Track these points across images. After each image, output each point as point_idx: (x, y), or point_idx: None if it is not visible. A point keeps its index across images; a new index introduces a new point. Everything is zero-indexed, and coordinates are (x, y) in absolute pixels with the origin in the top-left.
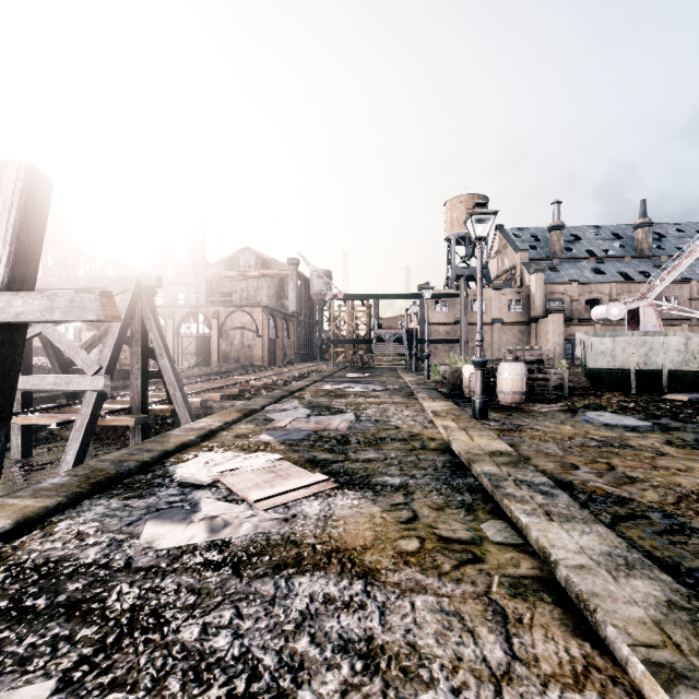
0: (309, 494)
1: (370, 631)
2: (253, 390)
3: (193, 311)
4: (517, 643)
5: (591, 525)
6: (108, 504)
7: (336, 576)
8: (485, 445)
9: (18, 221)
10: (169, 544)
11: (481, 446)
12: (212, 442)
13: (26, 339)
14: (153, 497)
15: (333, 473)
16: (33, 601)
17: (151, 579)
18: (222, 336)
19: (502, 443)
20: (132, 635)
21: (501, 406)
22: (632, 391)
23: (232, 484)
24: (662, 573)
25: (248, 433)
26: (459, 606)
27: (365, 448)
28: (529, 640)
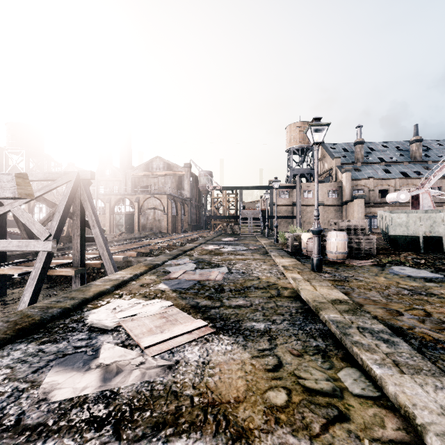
0: (191, 339)
1: None
2: (160, 249)
3: (123, 197)
4: None
5: (440, 379)
6: (26, 348)
7: (211, 439)
8: (326, 294)
9: None
10: (63, 395)
11: (323, 295)
12: (122, 290)
13: None
14: (64, 342)
15: (211, 318)
16: None
17: (33, 442)
18: (141, 214)
19: (339, 293)
20: None
21: (330, 262)
22: (421, 251)
23: (130, 329)
24: None
25: (150, 282)
26: None
27: (235, 295)
28: None
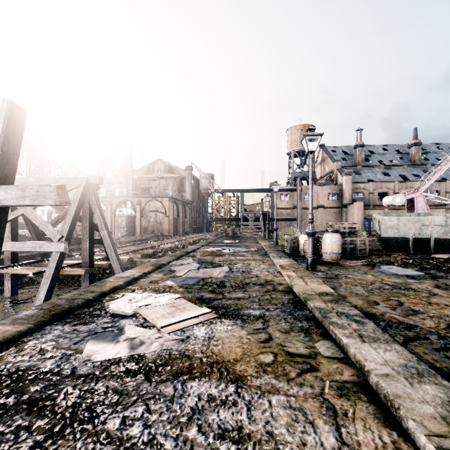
0: (198, 322)
1: (240, 423)
2: (163, 251)
3: (124, 200)
4: (344, 432)
5: (391, 345)
6: (62, 328)
7: (217, 381)
8: (315, 288)
9: (2, 138)
10: (102, 357)
11: (313, 289)
12: (134, 286)
13: (13, 218)
14: (93, 324)
15: (214, 307)
16: (5, 399)
17: (88, 383)
18: (143, 216)
19: (327, 287)
20: (72, 425)
21: (325, 262)
22: (411, 252)
23: (146, 315)
24: (443, 380)
25: (158, 279)
26: (302, 404)
27: (235, 290)
28: (353, 430)
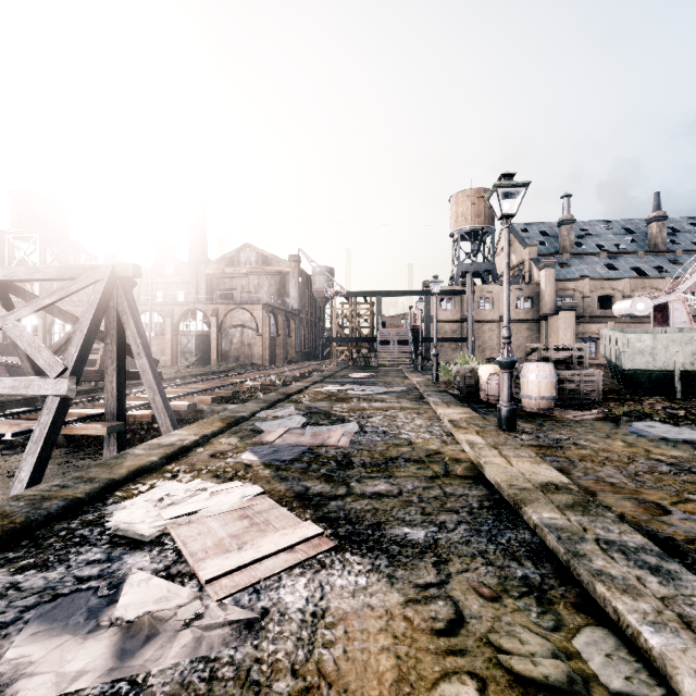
0: (293, 563)
1: None
2: (249, 391)
3: (192, 309)
4: None
5: None
6: None
7: None
8: (530, 472)
9: None
10: (34, 692)
11: (525, 474)
12: (180, 465)
13: None
14: (61, 567)
15: (330, 519)
16: None
17: None
18: (221, 335)
19: (552, 470)
20: None
21: (527, 413)
22: (677, 396)
23: (183, 541)
24: None
25: (228, 449)
26: None
27: (372, 474)
28: None
